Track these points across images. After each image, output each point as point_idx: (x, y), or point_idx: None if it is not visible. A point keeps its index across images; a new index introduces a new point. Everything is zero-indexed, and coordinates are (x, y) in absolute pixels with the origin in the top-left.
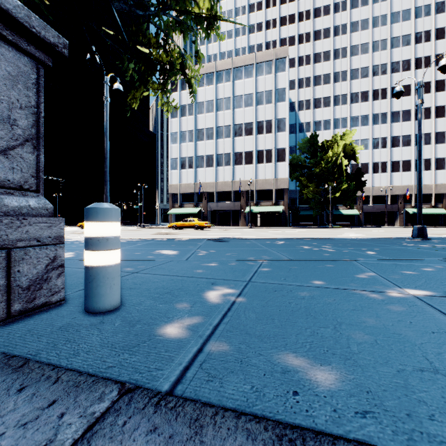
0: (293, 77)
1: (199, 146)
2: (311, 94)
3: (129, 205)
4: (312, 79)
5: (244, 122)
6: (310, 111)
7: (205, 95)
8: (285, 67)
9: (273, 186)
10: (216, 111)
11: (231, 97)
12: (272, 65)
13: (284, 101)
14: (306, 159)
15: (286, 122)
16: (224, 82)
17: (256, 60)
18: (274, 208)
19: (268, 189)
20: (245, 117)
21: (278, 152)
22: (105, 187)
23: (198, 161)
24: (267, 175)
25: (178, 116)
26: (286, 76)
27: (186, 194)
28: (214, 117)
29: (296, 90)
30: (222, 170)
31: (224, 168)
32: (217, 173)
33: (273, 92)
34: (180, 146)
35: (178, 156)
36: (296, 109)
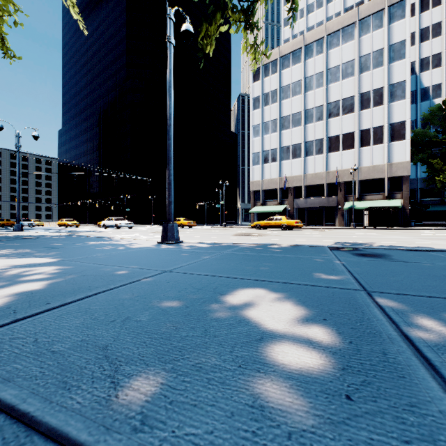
0: (412, 28)
1: (284, 136)
2: (443, 44)
3: (212, 204)
4: (444, 23)
5: (342, 97)
6: (440, 69)
7: (291, 76)
8: (404, 12)
9: (385, 174)
10: (304, 92)
11: (324, 71)
12: (382, 16)
13: (403, 58)
14: (437, 133)
15: (405, 87)
16: (314, 56)
17: (358, 17)
18: (386, 203)
19: (377, 178)
20: (343, 91)
21: (392, 128)
22: (168, 168)
23: (282, 152)
24: (375, 160)
25: (260, 106)
26: (406, 23)
27: (269, 191)
28: (302, 99)
29: (416, 46)
30: (312, 160)
31: (314, 158)
32: (305, 164)
33: (385, 50)
34: (263, 139)
35: (260, 150)
36: (416, 71)
